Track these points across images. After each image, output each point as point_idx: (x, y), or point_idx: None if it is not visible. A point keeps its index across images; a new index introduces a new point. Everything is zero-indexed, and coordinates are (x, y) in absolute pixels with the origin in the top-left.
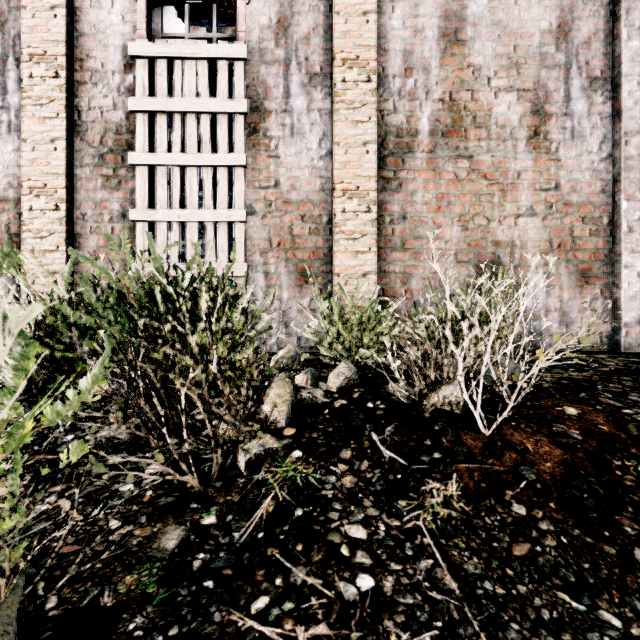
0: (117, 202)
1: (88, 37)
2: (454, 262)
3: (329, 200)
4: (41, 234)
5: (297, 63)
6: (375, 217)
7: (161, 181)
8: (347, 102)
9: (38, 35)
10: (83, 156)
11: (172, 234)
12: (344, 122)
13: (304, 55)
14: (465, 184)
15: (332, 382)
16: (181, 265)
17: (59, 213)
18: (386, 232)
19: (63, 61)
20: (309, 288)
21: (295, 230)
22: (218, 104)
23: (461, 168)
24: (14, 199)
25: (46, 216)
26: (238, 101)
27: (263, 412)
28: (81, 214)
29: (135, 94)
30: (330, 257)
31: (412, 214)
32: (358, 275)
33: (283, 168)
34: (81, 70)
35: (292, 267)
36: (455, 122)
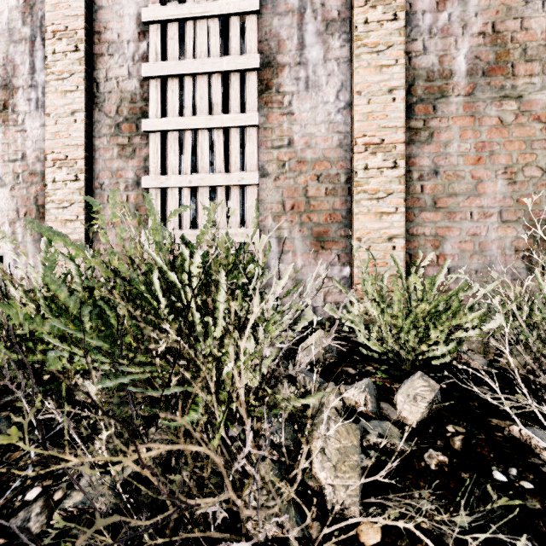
0: (132, 170)
1: (105, 10)
2: (498, 222)
3: (348, 157)
4: (63, 204)
5: (312, 10)
6: (403, 173)
7: (173, 146)
8: (370, 45)
9: (60, 12)
10: (101, 127)
11: (183, 200)
12: (366, 68)
13: (320, 1)
14: (512, 129)
15: (407, 410)
16: (192, 232)
17: (78, 183)
18: (414, 190)
19: (82, 34)
20: (325, 254)
21: (310, 191)
22: (229, 62)
23: (507, 111)
24: (41, 172)
25: (67, 187)
26: (250, 57)
27: (314, 476)
28: (99, 184)
29: (148, 61)
30: (349, 220)
31: (445, 168)
32: (383, 239)
33: (297, 125)
34: (99, 43)
35: (307, 231)
36: (499, 57)
